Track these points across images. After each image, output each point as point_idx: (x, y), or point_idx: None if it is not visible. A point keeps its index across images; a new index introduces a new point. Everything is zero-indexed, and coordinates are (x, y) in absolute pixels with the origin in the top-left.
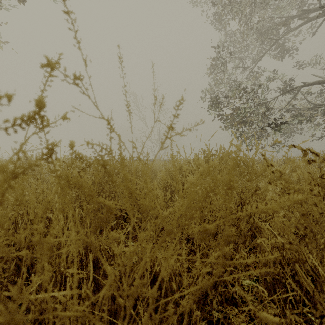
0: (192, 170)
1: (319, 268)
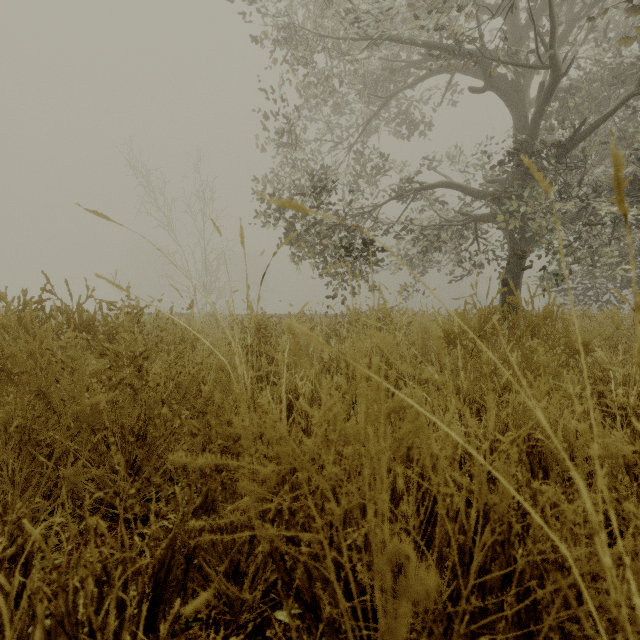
0: None
1: None
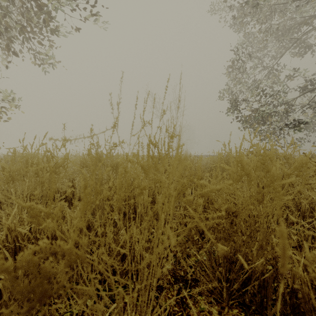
0: None
1: None
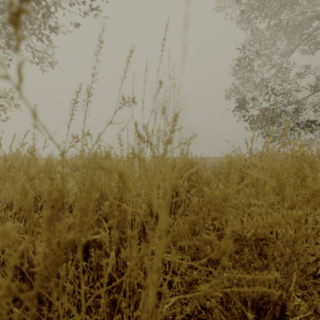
0: (248, 166)
1: None
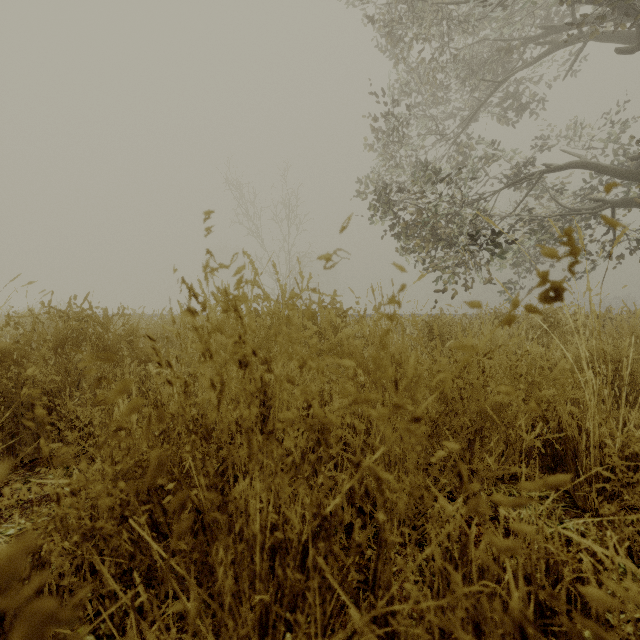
0: None
1: (157, 548)
